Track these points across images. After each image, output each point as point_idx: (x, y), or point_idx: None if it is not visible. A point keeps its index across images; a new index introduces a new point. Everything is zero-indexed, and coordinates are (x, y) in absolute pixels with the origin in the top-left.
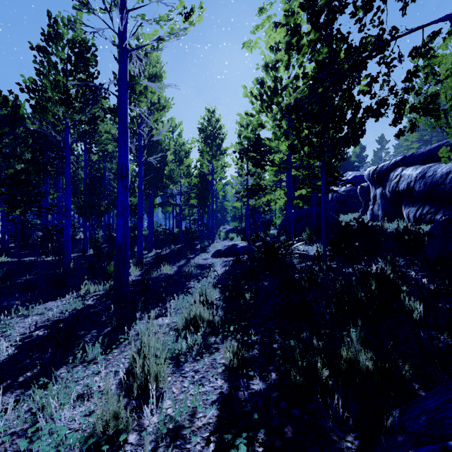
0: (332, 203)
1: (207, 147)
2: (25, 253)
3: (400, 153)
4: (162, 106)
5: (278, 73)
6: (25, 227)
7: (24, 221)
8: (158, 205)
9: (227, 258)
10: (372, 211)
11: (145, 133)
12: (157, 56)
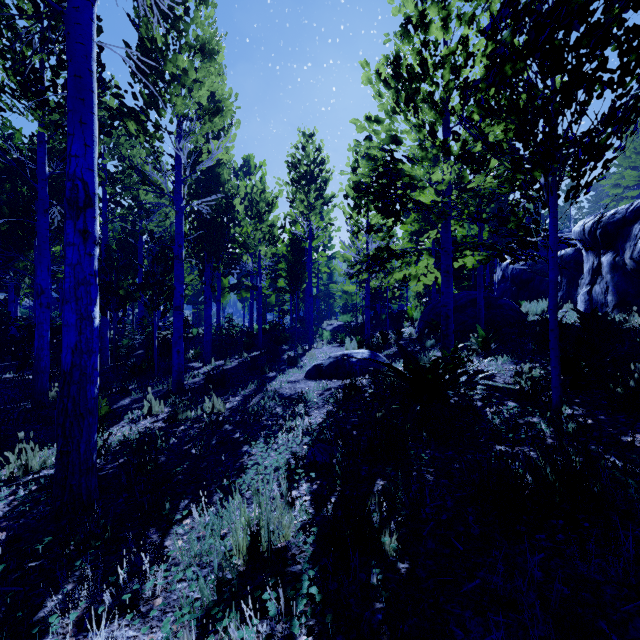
0: (504, 283)
1: (301, 193)
2: (7, 366)
3: (598, 209)
4: (216, 106)
5: (429, 34)
6: (2, 323)
7: (1, 314)
8: (229, 288)
9: (332, 380)
10: (589, 296)
11: (183, 152)
12: (208, 18)
